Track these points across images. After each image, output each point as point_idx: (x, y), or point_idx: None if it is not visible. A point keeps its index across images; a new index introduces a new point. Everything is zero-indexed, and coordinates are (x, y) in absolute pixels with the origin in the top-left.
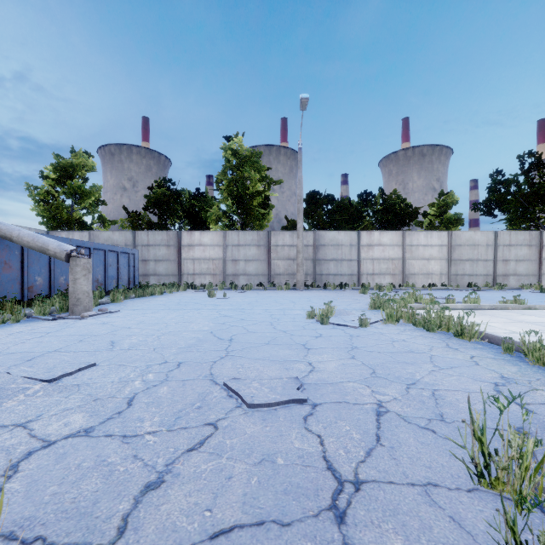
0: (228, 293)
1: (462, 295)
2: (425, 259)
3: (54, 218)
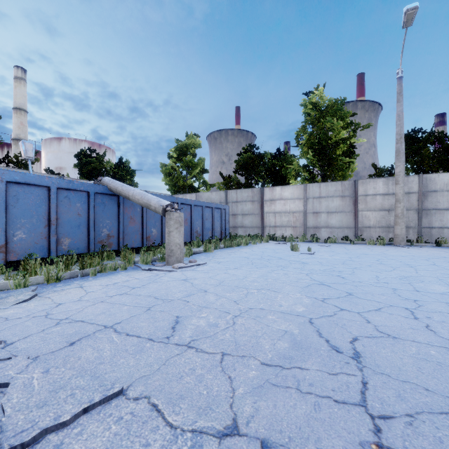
0: (311, 246)
1: None
2: None
3: (175, 185)
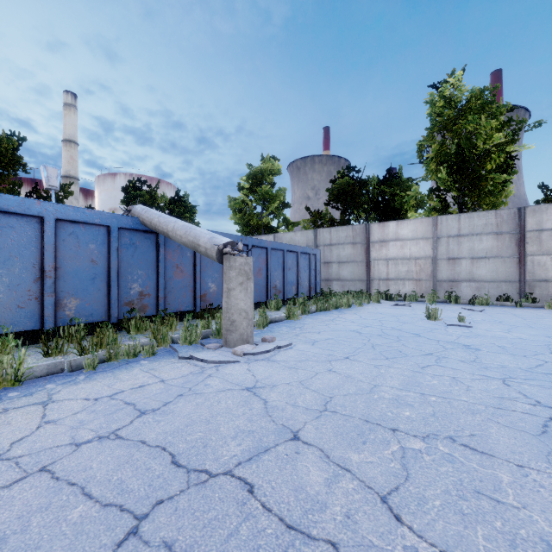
0: (452, 311)
1: None
2: None
3: (247, 225)
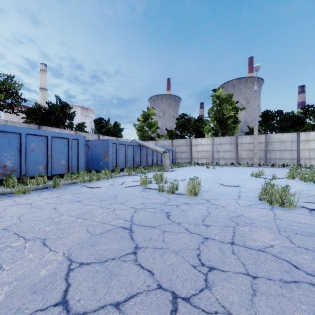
0: (215, 167)
1: None
2: None
3: (143, 136)
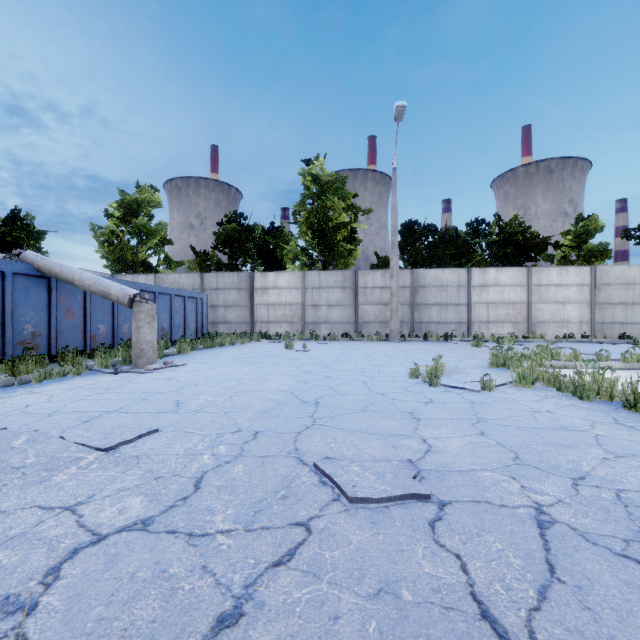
0: (308, 344)
1: (614, 349)
2: (558, 302)
3: (119, 260)
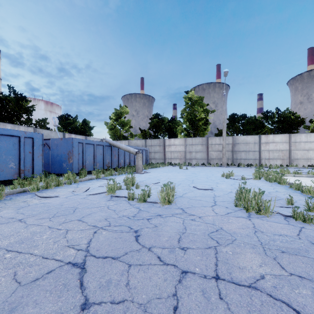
0: (187, 167)
1: None
2: (305, 150)
3: (115, 135)
